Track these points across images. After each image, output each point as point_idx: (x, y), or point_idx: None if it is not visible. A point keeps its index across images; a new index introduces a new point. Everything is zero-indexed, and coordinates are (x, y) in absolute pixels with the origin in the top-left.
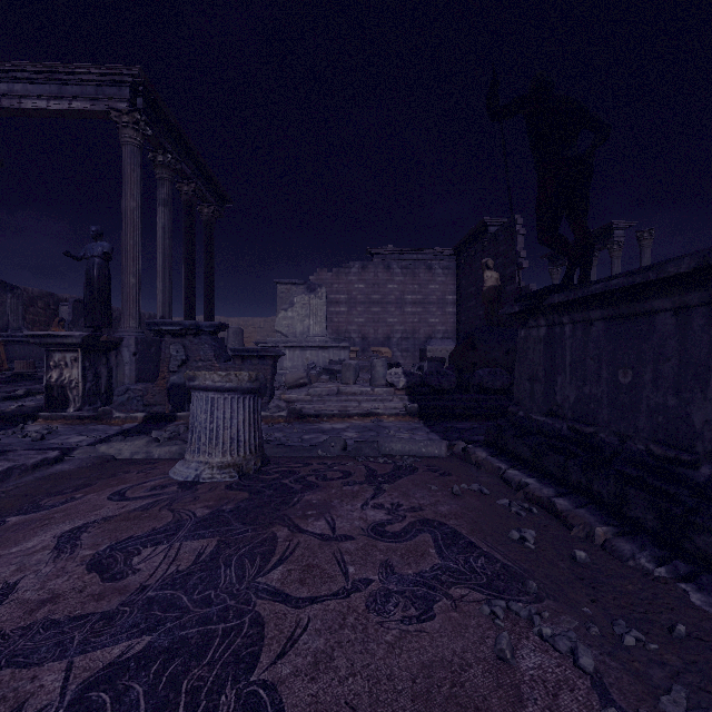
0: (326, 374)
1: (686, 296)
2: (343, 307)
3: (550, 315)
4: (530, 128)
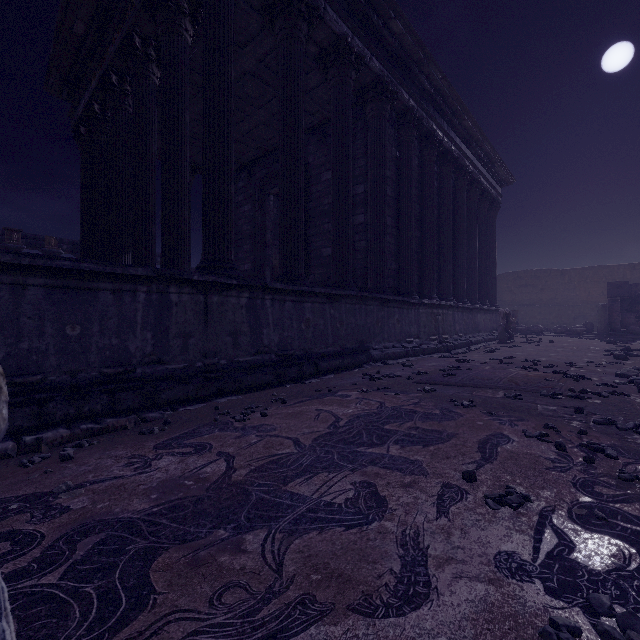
0: None
1: (124, 285)
2: None
3: None
4: None
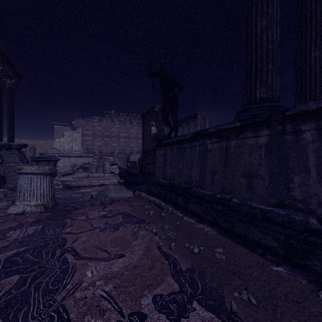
0: (81, 169)
1: (191, 143)
2: (90, 137)
3: (164, 146)
4: (160, 83)
